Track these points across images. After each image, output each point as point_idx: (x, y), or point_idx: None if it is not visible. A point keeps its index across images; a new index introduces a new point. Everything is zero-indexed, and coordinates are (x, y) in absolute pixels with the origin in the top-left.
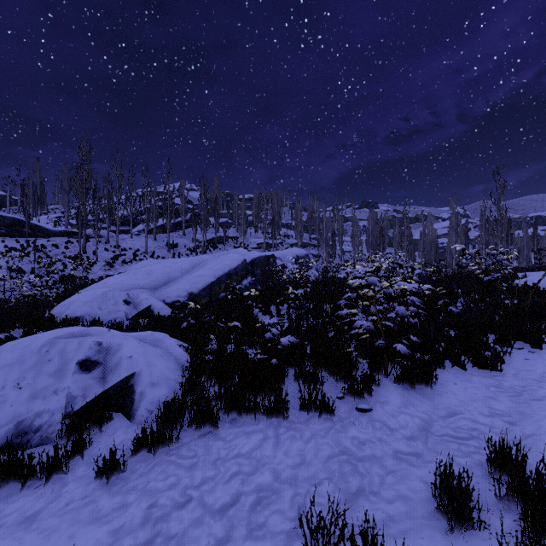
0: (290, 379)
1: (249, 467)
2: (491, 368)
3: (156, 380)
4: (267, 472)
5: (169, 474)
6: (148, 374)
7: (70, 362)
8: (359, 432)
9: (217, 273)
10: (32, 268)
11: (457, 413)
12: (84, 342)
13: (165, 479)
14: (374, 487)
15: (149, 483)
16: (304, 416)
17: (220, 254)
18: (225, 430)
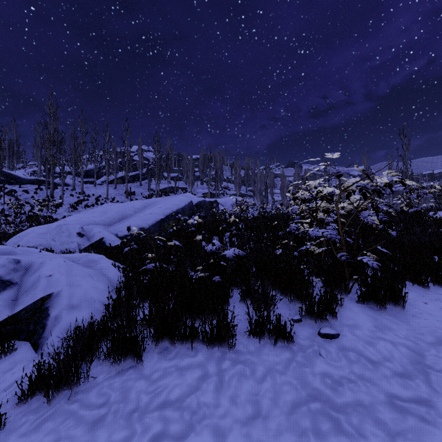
0: (235, 299)
1: (179, 425)
2: None
3: (77, 302)
4: (205, 432)
5: (60, 436)
6: (68, 295)
7: None
8: (330, 366)
9: (166, 211)
10: (2, 209)
11: None
12: None
13: None
14: None
15: None
16: (255, 344)
17: (170, 197)
18: (152, 364)
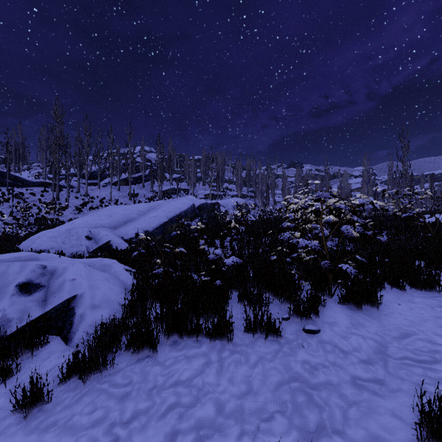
0: (234, 300)
1: (188, 398)
2: (430, 290)
3: (98, 303)
4: (209, 403)
5: (97, 406)
6: (90, 297)
7: (9, 284)
8: (309, 356)
9: (170, 214)
10: (11, 211)
11: (411, 334)
12: (27, 265)
13: (91, 412)
14: (337, 424)
15: (73, 417)
16: (250, 338)
17: (173, 200)
18: (165, 354)
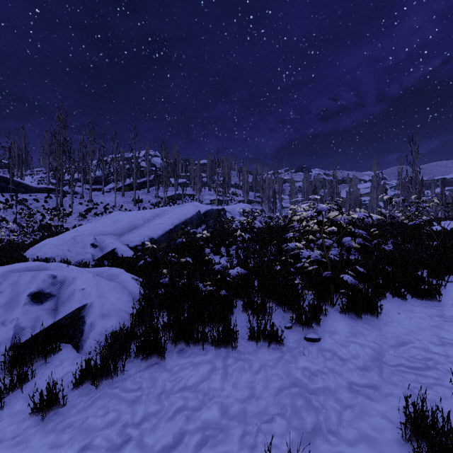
0: (238, 310)
1: (195, 402)
2: (430, 299)
3: (107, 312)
4: (214, 406)
5: (109, 409)
6: (100, 306)
7: (21, 294)
8: (310, 363)
9: (175, 221)
10: (15, 218)
11: (407, 342)
12: (38, 275)
13: (104, 414)
14: (332, 425)
15: (87, 419)
16: (253, 346)
17: (178, 207)
18: (172, 361)
